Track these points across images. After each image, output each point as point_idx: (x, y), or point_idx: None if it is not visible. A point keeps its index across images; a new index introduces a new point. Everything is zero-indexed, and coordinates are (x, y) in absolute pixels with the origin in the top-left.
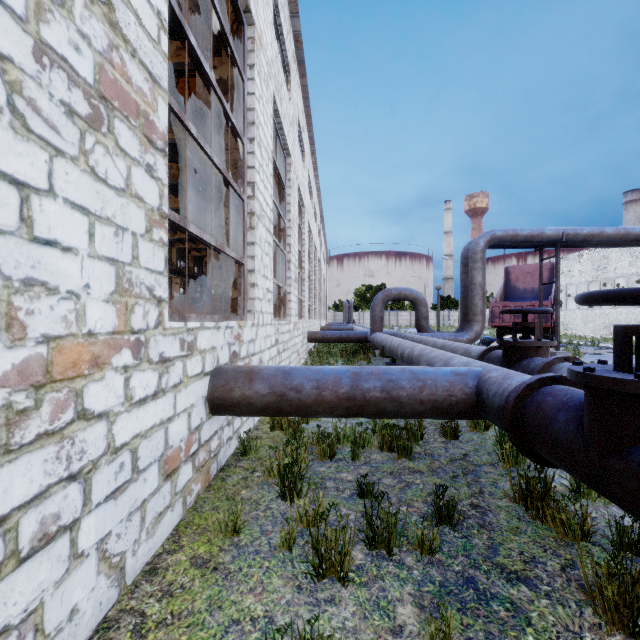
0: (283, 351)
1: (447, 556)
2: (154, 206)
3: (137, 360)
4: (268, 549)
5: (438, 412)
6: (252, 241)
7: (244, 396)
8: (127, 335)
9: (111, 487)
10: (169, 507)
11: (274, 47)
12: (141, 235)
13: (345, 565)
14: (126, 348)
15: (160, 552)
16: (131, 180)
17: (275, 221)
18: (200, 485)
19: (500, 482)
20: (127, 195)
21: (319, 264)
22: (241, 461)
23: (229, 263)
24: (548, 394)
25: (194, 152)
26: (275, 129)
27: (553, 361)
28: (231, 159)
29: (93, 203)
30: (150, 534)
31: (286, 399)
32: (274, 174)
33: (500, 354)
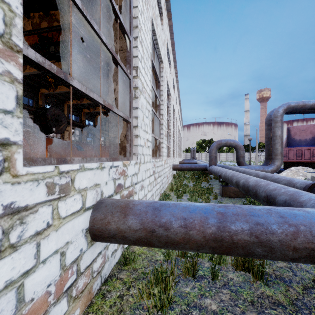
0: (158, 177)
1: None
2: None
3: None
4: None
5: (313, 260)
6: (136, 106)
7: (118, 230)
8: None
9: None
10: None
11: None
12: None
13: None
14: None
15: None
16: None
17: (154, 102)
18: (79, 310)
19: None
20: None
21: (178, 128)
22: (122, 271)
23: (123, 123)
24: None
25: None
26: (153, 44)
27: None
28: (124, 56)
29: None
30: None
31: (155, 235)
32: (153, 75)
33: None
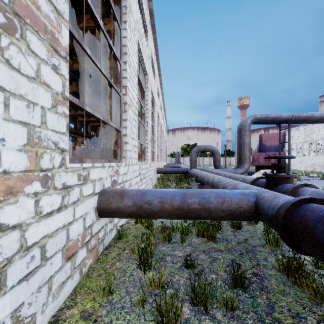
0: (143, 179)
1: (242, 312)
2: (58, 91)
3: (45, 188)
4: (130, 305)
5: (232, 217)
6: (125, 118)
7: (118, 207)
8: (37, 172)
9: (23, 273)
10: (70, 277)
11: (138, 14)
12: (48, 109)
13: (178, 322)
14: (36, 181)
15: (62, 307)
16: (40, 73)
17: (139, 109)
18: (92, 259)
19: (268, 258)
20: (37, 82)
21: (163, 133)
22: (117, 243)
23: (113, 131)
24: (307, 210)
25: (98, 74)
26: (139, 60)
27: (298, 186)
28: (114, 74)
29: (8, 84)
30: (55, 297)
31: (142, 209)
32: (139, 85)
33: (264, 181)
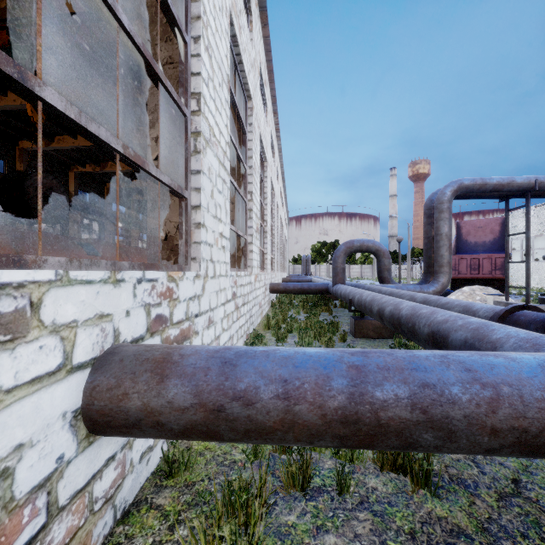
0: (242, 305)
1: None
2: None
3: None
4: None
5: (525, 450)
6: (197, 169)
7: (147, 409)
8: None
9: None
10: None
11: None
12: None
13: None
14: None
15: None
16: None
17: (236, 169)
18: None
19: None
20: None
21: (280, 221)
22: (162, 491)
23: (173, 201)
24: None
25: None
26: (234, 62)
27: None
28: (175, 75)
29: None
30: None
31: (225, 417)
32: (235, 121)
33: (537, 317)
